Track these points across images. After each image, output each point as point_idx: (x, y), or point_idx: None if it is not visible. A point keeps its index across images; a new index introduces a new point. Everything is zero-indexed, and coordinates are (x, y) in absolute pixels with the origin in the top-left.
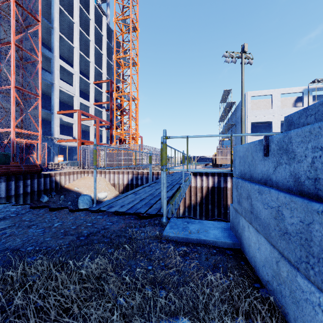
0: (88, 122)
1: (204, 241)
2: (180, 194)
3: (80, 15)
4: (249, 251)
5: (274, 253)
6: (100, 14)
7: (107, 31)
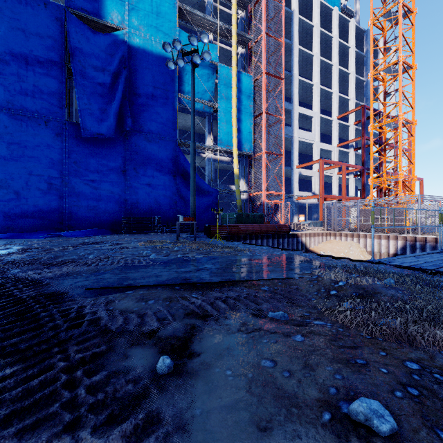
0: (329, 172)
1: None
2: None
3: (320, 41)
4: None
5: None
6: (345, 21)
7: (356, 36)
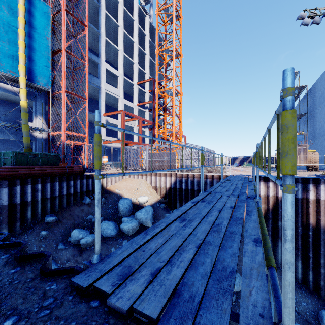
0: (131, 123)
1: None
2: None
3: (125, 19)
4: None
5: None
6: (143, 15)
7: (150, 30)
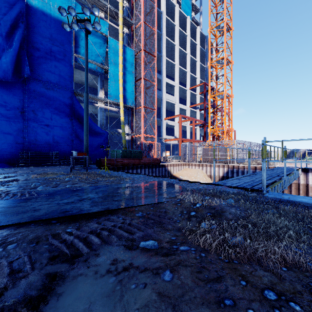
0: (185, 123)
1: (292, 201)
2: (281, 184)
3: (179, 36)
4: None
5: None
6: (194, 27)
7: (200, 38)
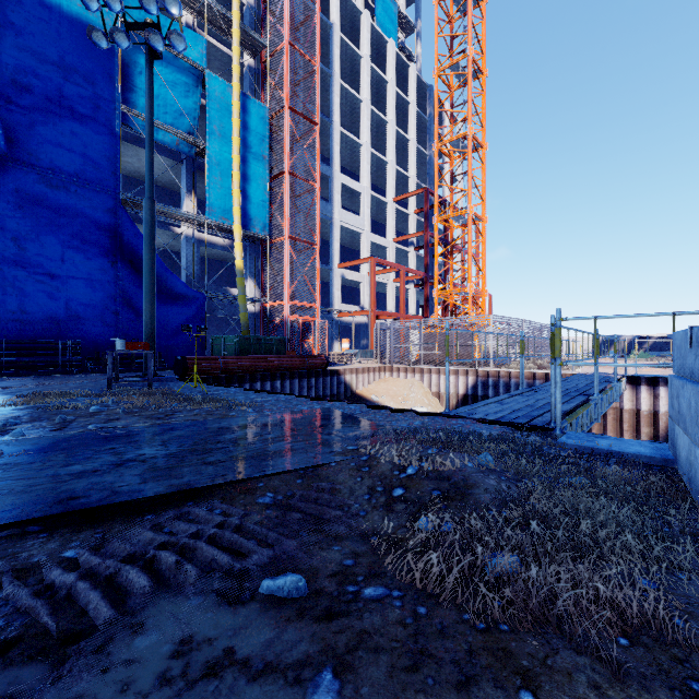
0: (383, 277)
1: (618, 454)
2: (589, 413)
3: (370, 82)
4: (679, 461)
5: (689, 444)
6: (404, 65)
7: (417, 89)
